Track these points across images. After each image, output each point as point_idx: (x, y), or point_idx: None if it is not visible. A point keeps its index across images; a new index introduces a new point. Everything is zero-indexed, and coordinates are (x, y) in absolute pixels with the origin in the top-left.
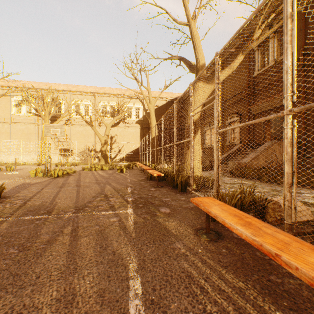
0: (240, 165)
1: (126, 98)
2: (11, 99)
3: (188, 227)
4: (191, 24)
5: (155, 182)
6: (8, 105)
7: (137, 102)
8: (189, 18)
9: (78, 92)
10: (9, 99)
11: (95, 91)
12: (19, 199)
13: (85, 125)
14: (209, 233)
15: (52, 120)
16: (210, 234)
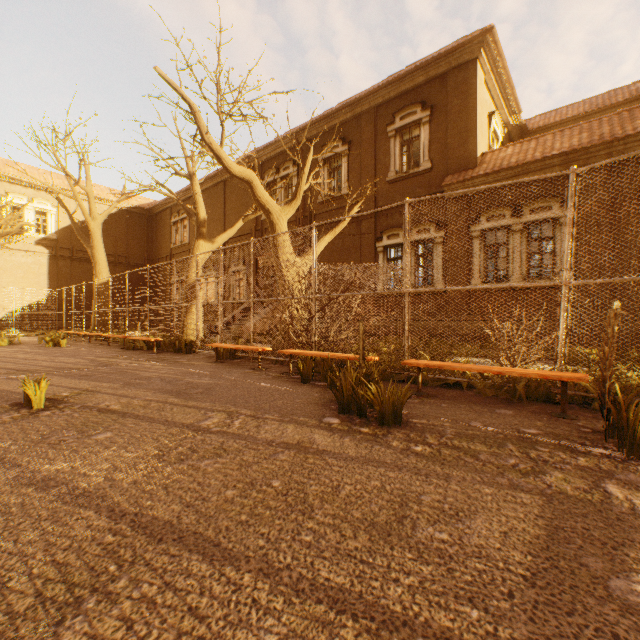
0: (244, 329)
1: (7, 183)
2: None
3: (205, 362)
4: (193, 180)
5: (146, 351)
6: None
7: (40, 198)
8: (191, 174)
9: None
10: None
11: None
12: None
13: None
14: (218, 361)
15: None
16: (218, 361)
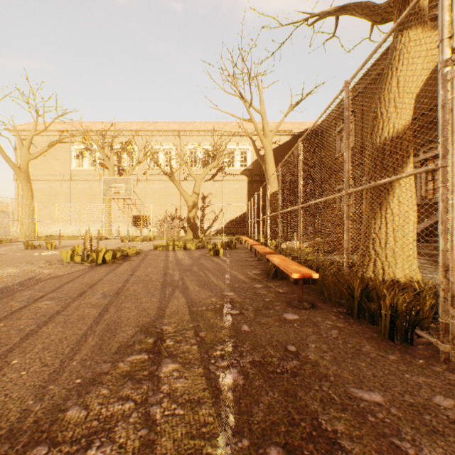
0: None
1: (225, 136)
2: (70, 148)
3: None
4: None
5: (288, 287)
6: (67, 156)
7: (242, 141)
8: None
9: (156, 133)
10: (68, 148)
11: (180, 129)
12: None
13: (165, 180)
14: None
15: (122, 175)
16: None
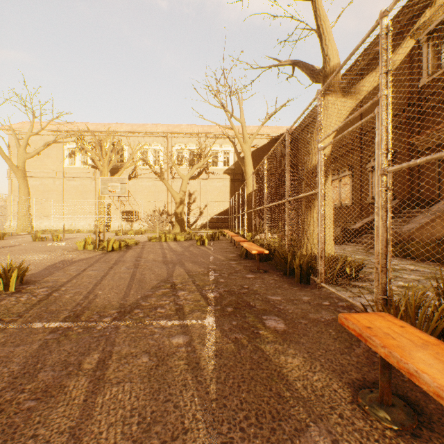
0: (399, 236)
1: (210, 139)
2: (63, 147)
3: (330, 376)
4: None
5: (253, 263)
6: (60, 155)
7: (225, 143)
8: None
9: (145, 134)
10: (61, 147)
11: (168, 131)
12: (45, 288)
13: (154, 178)
14: (391, 404)
15: (113, 173)
16: (393, 410)
